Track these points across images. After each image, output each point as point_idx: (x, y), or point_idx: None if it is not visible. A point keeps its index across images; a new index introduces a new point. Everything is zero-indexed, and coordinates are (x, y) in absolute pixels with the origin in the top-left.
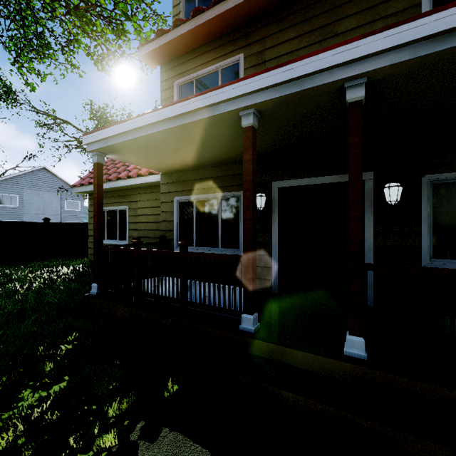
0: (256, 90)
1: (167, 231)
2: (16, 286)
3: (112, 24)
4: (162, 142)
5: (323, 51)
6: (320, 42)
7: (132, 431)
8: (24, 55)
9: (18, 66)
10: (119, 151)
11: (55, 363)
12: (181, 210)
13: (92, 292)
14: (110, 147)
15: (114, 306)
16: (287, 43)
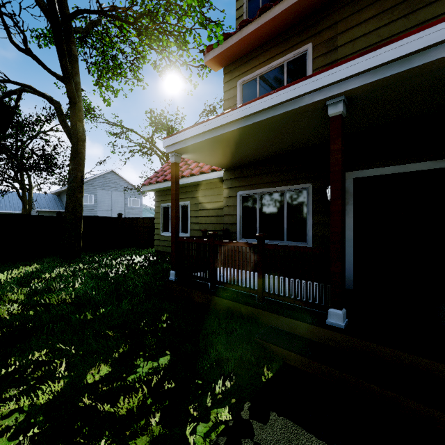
0: (350, 76)
1: (230, 224)
2: (106, 270)
3: (175, 37)
4: (236, 139)
5: (441, 21)
6: (406, 16)
7: (241, 409)
8: (103, 76)
9: (99, 86)
10: (194, 151)
11: (157, 338)
12: (244, 204)
13: (171, 278)
14: (187, 148)
15: (192, 292)
16: (364, 23)
